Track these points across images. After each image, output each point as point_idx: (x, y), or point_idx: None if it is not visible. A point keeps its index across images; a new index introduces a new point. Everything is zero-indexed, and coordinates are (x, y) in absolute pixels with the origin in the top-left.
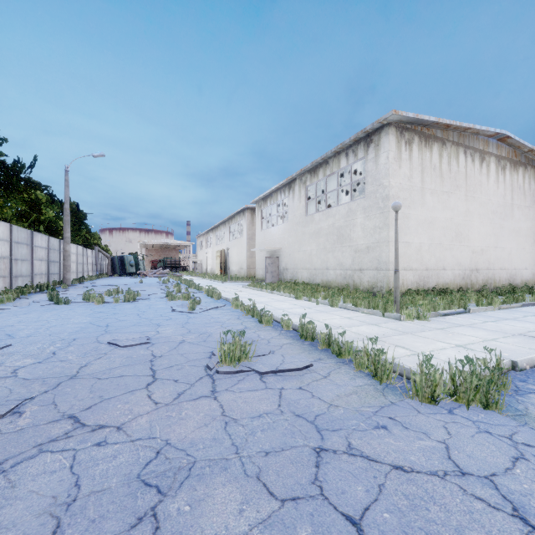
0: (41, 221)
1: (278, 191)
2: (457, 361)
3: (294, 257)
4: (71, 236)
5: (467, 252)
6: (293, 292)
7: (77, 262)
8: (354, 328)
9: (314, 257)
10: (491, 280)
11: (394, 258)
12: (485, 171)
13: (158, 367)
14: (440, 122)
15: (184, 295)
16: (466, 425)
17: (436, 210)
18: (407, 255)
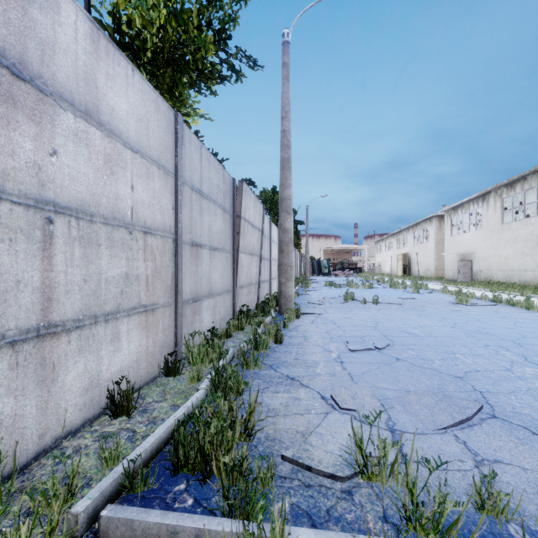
0: None
1: (470, 201)
2: None
3: (488, 260)
4: None
5: None
6: (488, 288)
7: (300, 265)
8: None
9: (511, 260)
10: None
11: None
12: None
13: (430, 303)
14: None
15: (402, 286)
16: None
17: None
18: None
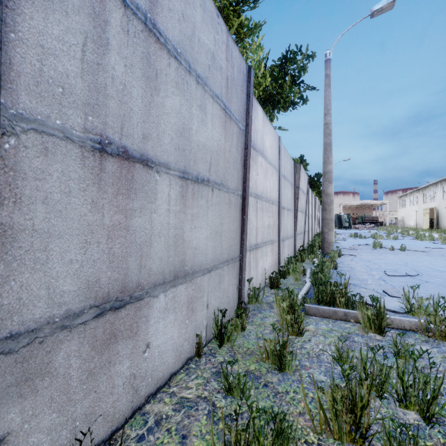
0: None
1: None
2: None
3: None
4: None
5: None
6: None
7: None
8: None
9: None
10: None
11: None
12: None
13: None
14: None
15: (429, 238)
16: None
17: None
18: None
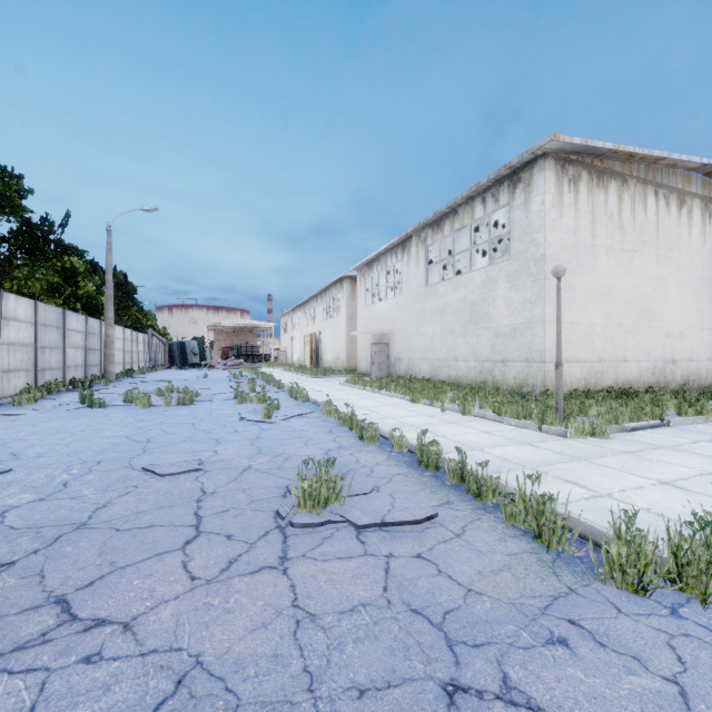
0: (78, 297)
1: (388, 252)
2: (667, 511)
3: (410, 343)
4: (117, 315)
5: (659, 335)
6: (409, 393)
7: (124, 349)
8: (498, 450)
9: (438, 343)
10: (695, 376)
11: (552, 345)
12: (685, 220)
13: (206, 511)
14: (620, 150)
15: (258, 396)
16: (709, 642)
17: (614, 276)
18: (571, 340)
